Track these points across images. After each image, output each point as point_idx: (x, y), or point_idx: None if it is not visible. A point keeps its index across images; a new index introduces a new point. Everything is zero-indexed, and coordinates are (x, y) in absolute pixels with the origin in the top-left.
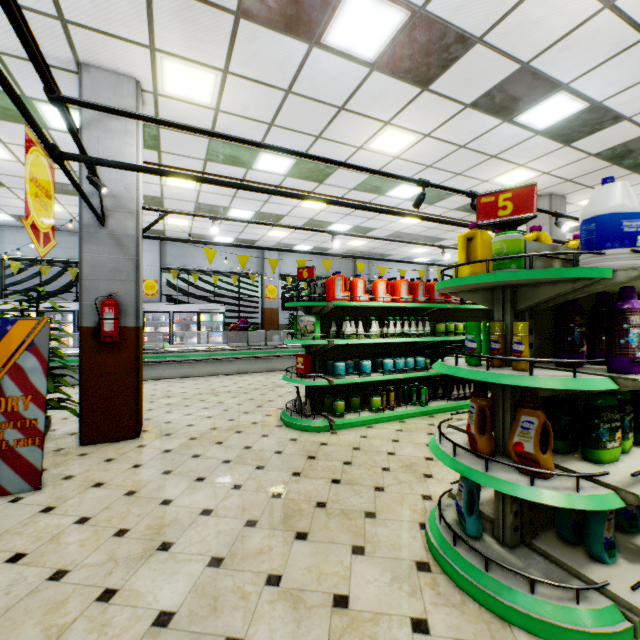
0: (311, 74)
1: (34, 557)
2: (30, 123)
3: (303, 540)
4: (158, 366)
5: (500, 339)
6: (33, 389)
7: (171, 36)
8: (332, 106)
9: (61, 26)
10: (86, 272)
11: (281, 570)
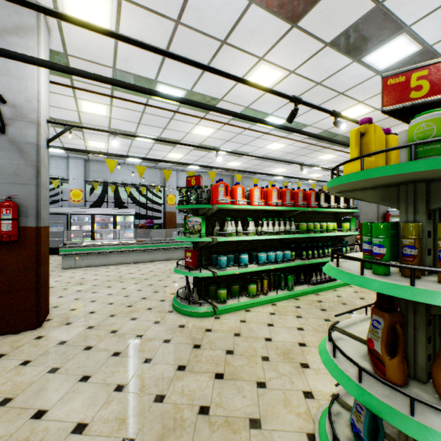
0: (197, 4)
1: None
2: None
3: None
4: (77, 257)
5: (417, 244)
6: None
7: None
8: (216, 39)
9: None
10: None
11: None
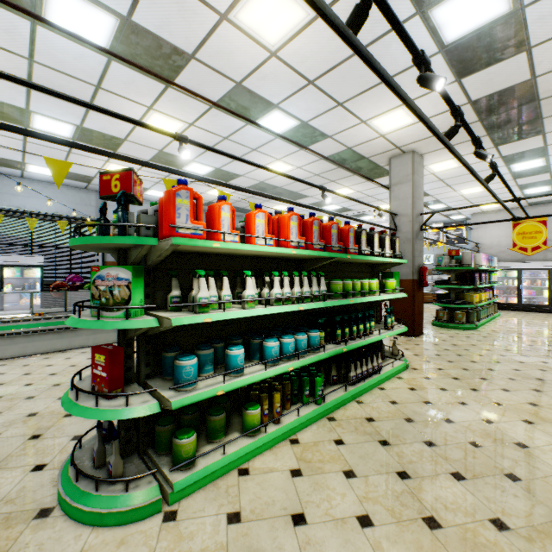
0: None
1: None
2: None
3: None
4: None
5: None
6: None
7: None
8: None
9: None
10: None
11: None
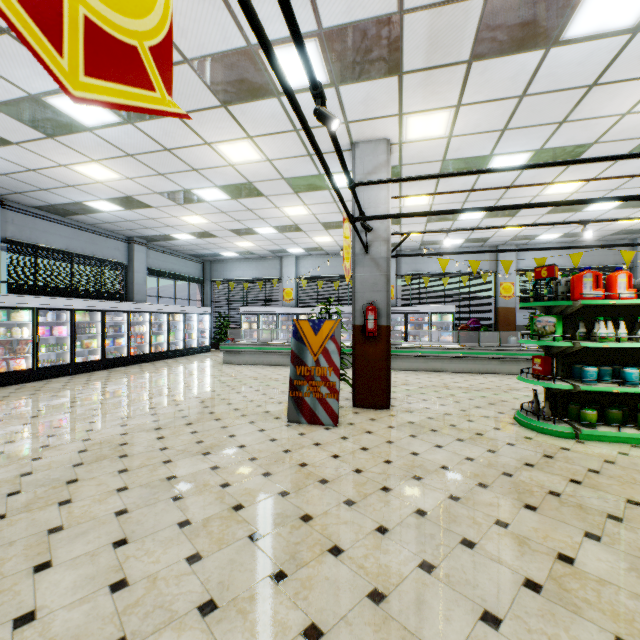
0: (549, 71)
1: (344, 459)
2: (345, 209)
3: (531, 510)
4: (396, 359)
5: None
6: (333, 363)
7: (414, 101)
8: (578, 88)
9: (345, 127)
10: (356, 287)
11: (508, 520)
